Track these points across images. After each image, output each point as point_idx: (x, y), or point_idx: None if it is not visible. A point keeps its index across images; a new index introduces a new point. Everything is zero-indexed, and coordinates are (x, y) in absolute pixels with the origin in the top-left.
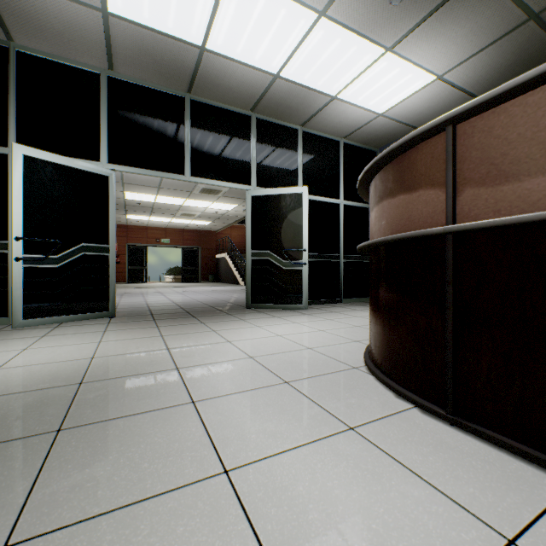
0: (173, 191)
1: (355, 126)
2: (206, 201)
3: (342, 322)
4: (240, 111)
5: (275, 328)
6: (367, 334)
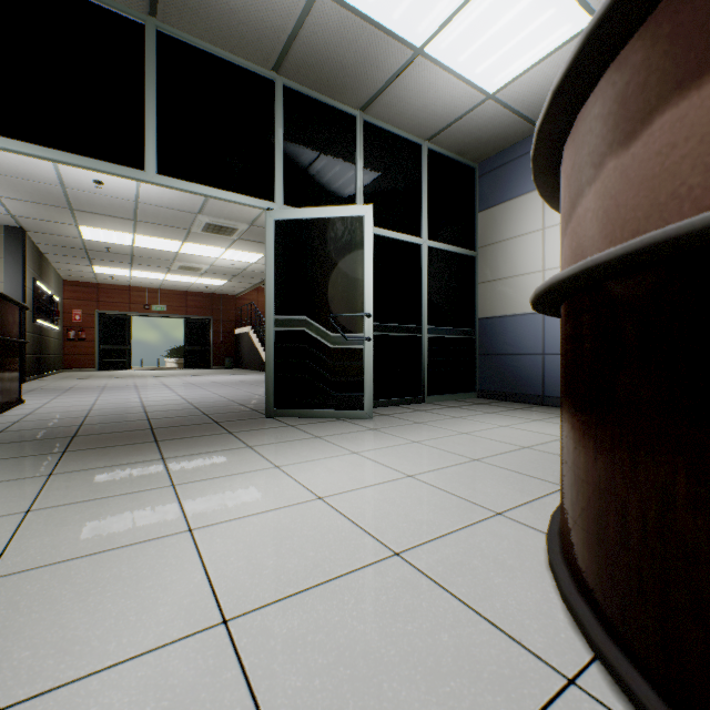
0: (160, 227)
1: (447, 118)
2: (216, 247)
3: (442, 447)
4: (254, 68)
5: (313, 473)
6: (508, 487)
